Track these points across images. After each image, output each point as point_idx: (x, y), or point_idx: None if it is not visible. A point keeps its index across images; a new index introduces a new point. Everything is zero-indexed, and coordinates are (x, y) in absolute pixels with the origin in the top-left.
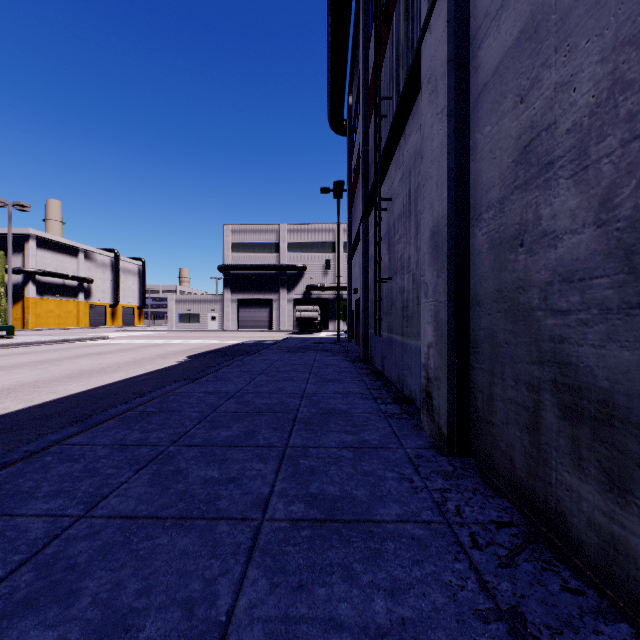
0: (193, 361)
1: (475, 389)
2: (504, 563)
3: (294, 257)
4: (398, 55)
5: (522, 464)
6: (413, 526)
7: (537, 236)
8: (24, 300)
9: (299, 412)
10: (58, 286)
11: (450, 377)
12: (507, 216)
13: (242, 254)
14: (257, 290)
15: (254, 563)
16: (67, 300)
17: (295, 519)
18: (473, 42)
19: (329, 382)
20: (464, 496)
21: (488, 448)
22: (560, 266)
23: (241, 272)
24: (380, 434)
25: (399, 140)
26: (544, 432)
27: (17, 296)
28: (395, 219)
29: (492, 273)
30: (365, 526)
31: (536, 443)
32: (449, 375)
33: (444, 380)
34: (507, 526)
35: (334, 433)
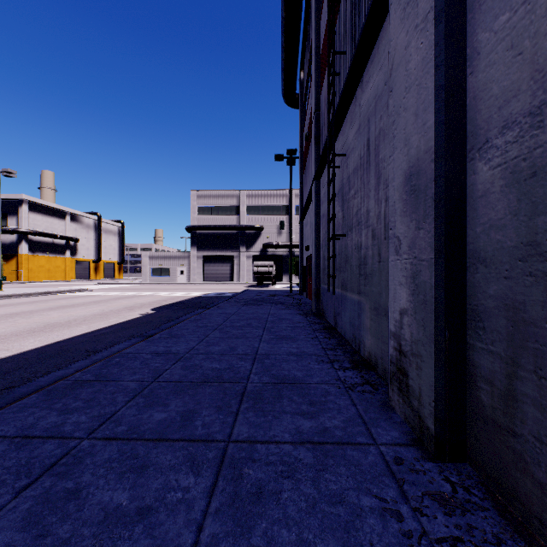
0: (156, 314)
1: (476, 376)
2: None
3: (252, 219)
4: (354, 4)
5: None
6: None
7: None
8: (18, 256)
9: (249, 381)
10: (48, 244)
11: (439, 357)
12: None
13: (207, 216)
14: (220, 248)
15: None
16: (56, 256)
17: None
18: None
19: (282, 340)
20: None
21: (504, 465)
22: None
23: (206, 232)
24: (343, 418)
25: (355, 91)
26: None
27: (12, 253)
28: (350, 174)
29: (514, 219)
30: None
31: None
32: (438, 355)
33: (429, 360)
34: None
35: (288, 416)
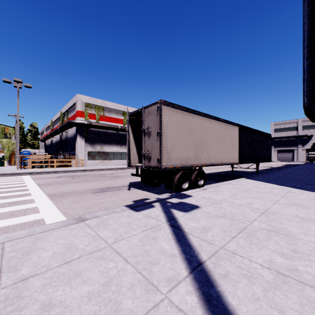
0: (286, 165)
1: None
2: None
3: (305, 131)
4: None
5: None
6: None
7: None
8: None
9: None
10: None
11: None
12: None
13: (279, 133)
14: (286, 146)
15: None
16: None
17: None
18: None
19: None
20: None
21: None
22: None
23: (278, 139)
24: None
25: None
26: None
27: None
28: None
29: None
30: None
31: None
32: None
33: None
34: None
35: None
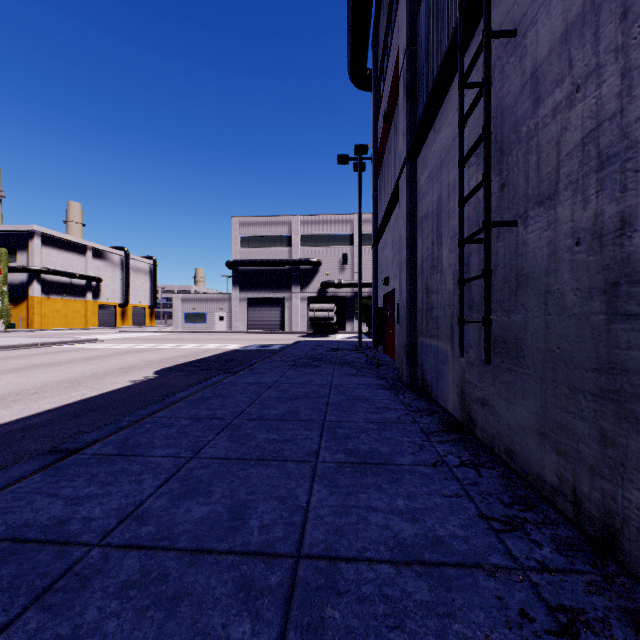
0: (155, 380)
1: None
2: None
3: (308, 251)
4: None
5: None
6: None
7: None
8: (29, 299)
9: None
10: (65, 285)
11: None
12: None
13: (252, 249)
14: (268, 288)
15: None
16: (74, 299)
17: None
18: None
19: (366, 472)
20: None
21: None
22: None
23: (250, 268)
24: None
25: None
26: None
27: (22, 295)
28: (542, 58)
29: None
30: None
31: None
32: None
33: None
34: None
35: None
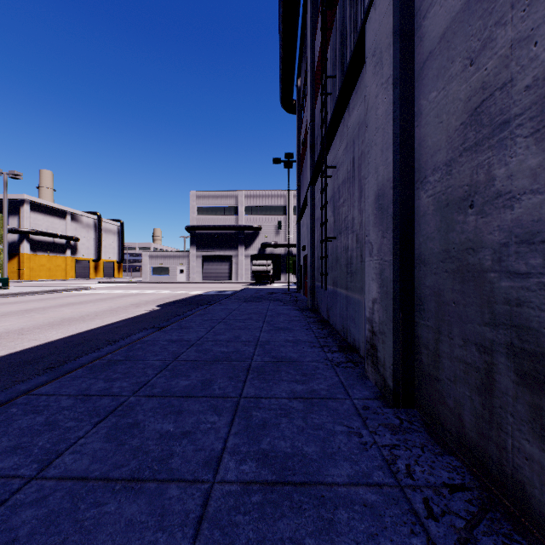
0: (162, 310)
1: (420, 344)
2: (463, 538)
3: (250, 219)
4: (342, 37)
5: (472, 424)
6: (365, 490)
7: (490, 197)
8: (19, 256)
9: (253, 360)
10: (49, 244)
11: (395, 332)
12: (455, 178)
13: (206, 216)
14: (219, 247)
15: (202, 537)
16: (56, 256)
17: (246, 481)
18: (418, 13)
19: (280, 330)
20: (413, 453)
21: (434, 403)
22: (518, 227)
23: (205, 232)
24: (328, 384)
25: (343, 113)
26: (498, 395)
27: (13, 252)
28: (340, 185)
29: (438, 234)
30: (316, 490)
31: (488, 405)
32: (394, 330)
33: (389, 335)
34: (460, 490)
35: (285, 382)
